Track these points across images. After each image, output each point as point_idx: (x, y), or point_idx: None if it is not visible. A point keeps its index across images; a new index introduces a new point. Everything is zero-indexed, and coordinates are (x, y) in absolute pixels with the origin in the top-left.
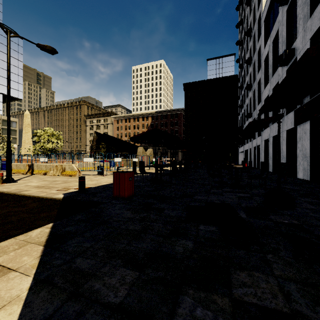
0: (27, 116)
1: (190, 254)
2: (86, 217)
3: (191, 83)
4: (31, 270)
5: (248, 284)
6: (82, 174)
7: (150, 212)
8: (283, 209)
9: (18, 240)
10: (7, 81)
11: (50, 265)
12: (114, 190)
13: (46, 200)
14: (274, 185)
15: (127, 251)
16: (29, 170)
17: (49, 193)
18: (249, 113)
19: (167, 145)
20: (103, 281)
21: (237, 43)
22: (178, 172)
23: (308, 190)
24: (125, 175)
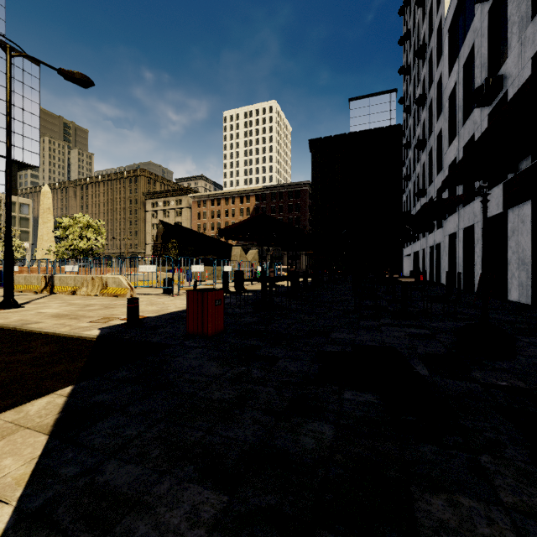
0: (47, 194)
1: (329, 453)
2: (136, 374)
3: (323, 139)
4: (13, 490)
5: (451, 527)
6: (137, 293)
7: (253, 364)
8: (493, 358)
9: (2, 421)
10: (6, 133)
11: (53, 477)
12: (188, 323)
13: (69, 340)
14: (470, 312)
15: (206, 446)
16: (47, 287)
17: (75, 328)
18: (421, 189)
19: (283, 244)
20: (155, 518)
21: (400, 70)
22: (301, 289)
23: (532, 322)
24: (208, 296)
